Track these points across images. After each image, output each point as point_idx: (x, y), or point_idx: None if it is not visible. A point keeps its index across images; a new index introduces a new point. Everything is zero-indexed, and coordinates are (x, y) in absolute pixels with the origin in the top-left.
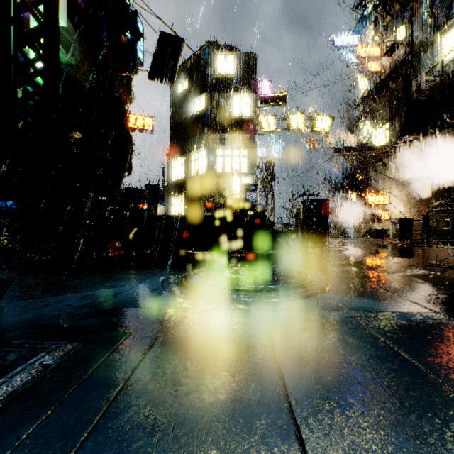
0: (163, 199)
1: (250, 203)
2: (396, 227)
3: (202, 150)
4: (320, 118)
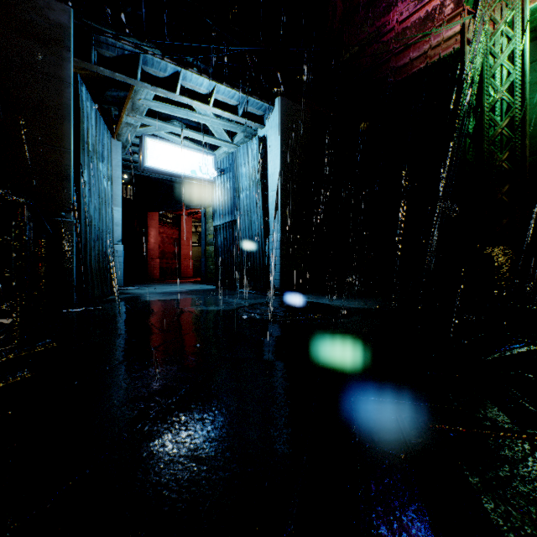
0: None
1: None
2: None
3: None
4: None
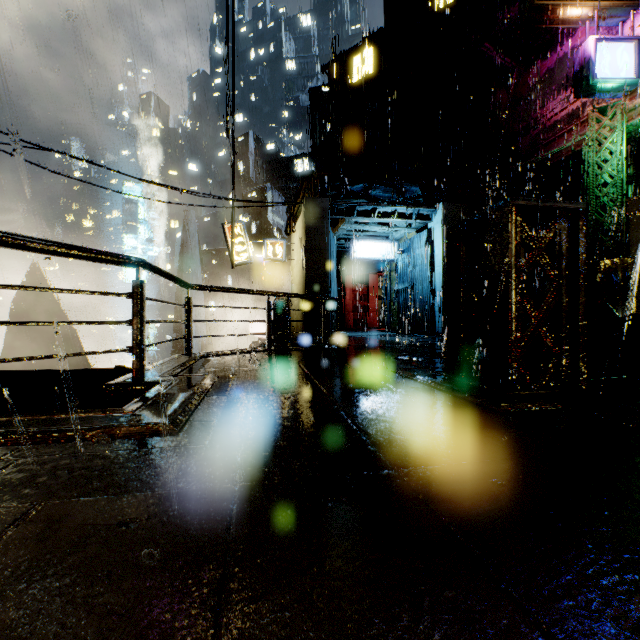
0: None
1: None
2: None
3: None
4: None
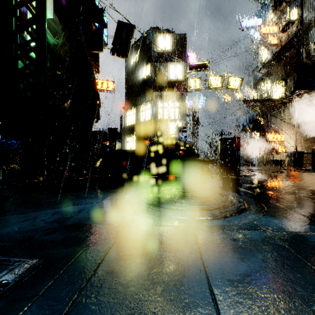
0: (121, 138)
1: (182, 141)
2: (291, 158)
3: (148, 104)
4: (232, 78)
